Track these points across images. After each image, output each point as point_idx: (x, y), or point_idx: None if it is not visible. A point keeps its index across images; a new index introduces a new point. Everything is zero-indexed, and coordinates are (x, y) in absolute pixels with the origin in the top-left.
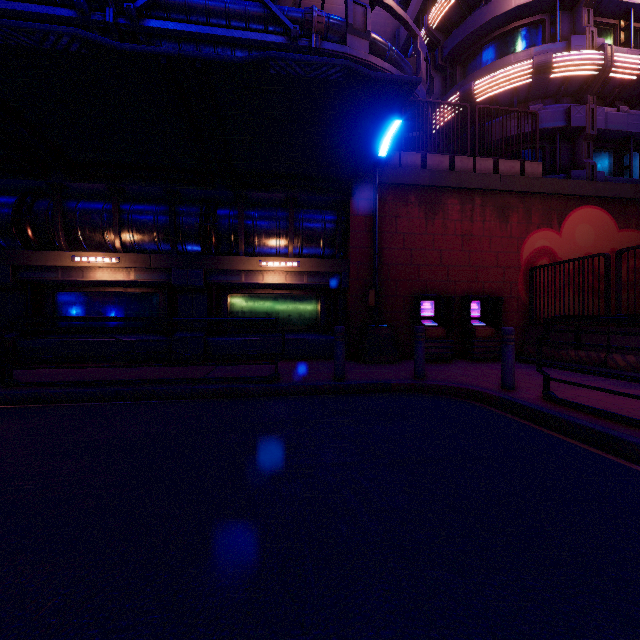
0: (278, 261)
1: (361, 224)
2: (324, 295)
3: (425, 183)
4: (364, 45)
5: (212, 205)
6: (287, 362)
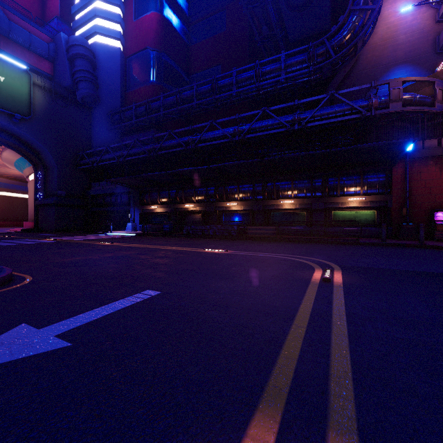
0: (355, 198)
1: (398, 178)
2: (378, 210)
3: (439, 154)
4: (399, 104)
5: (326, 178)
6: (360, 238)
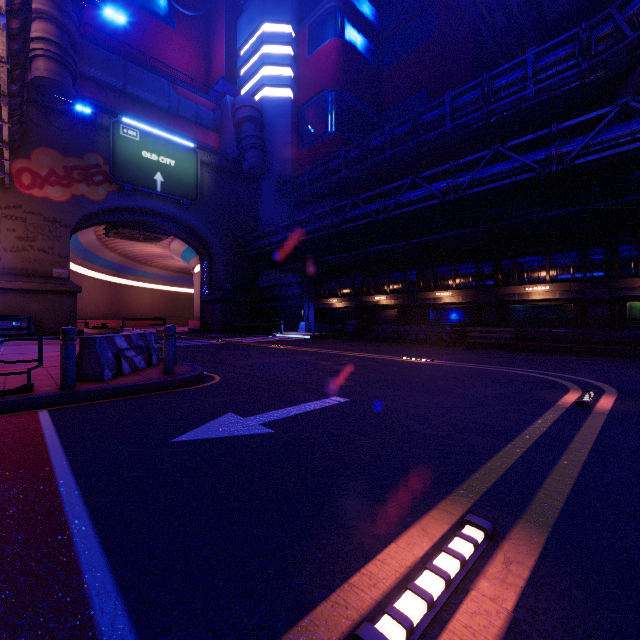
0: None
1: None
2: None
3: None
4: None
5: (614, 246)
6: None
